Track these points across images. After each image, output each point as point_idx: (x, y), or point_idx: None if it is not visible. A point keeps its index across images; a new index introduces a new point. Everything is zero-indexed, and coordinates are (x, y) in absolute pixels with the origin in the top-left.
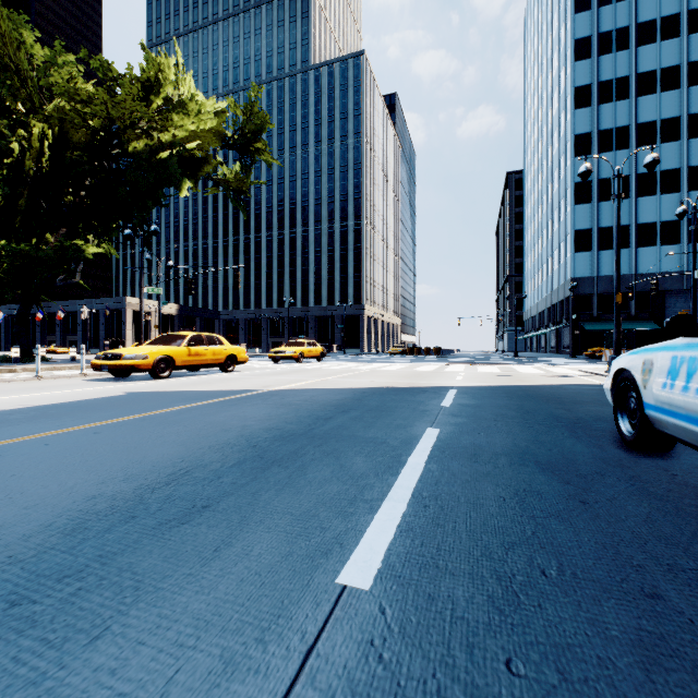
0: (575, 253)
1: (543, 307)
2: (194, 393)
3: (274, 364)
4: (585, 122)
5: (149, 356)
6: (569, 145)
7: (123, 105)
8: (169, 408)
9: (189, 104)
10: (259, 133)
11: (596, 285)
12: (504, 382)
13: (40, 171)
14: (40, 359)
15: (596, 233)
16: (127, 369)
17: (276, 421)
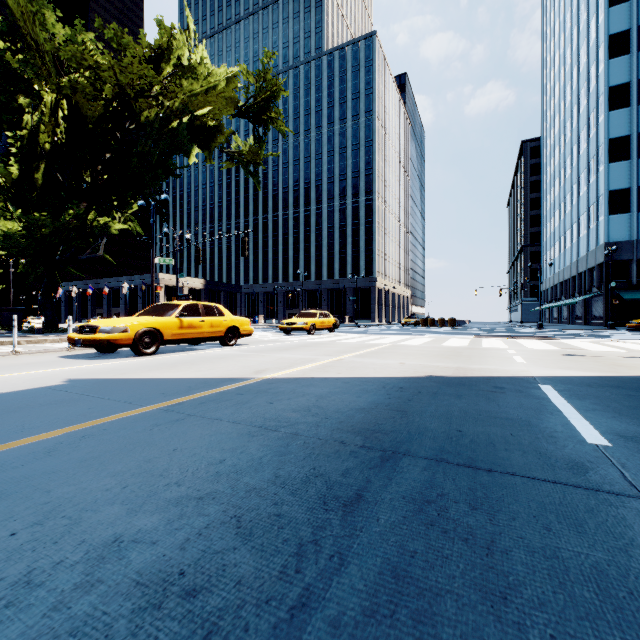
0: (609, 216)
1: (566, 275)
2: (152, 383)
3: (284, 336)
4: (621, 72)
5: (129, 328)
6: (603, 99)
7: (131, 69)
8: (56, 429)
9: (198, 67)
10: (270, 101)
11: (635, 249)
12: (600, 368)
13: (57, 145)
14: (63, 330)
15: (635, 193)
16: (101, 344)
17: (215, 514)
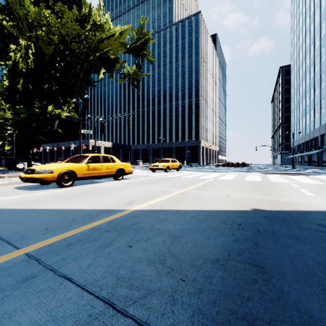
0: None
1: (307, 139)
2: (47, 215)
3: (151, 173)
4: None
5: (54, 170)
6: None
7: (67, 25)
8: None
9: (104, 25)
10: (144, 44)
11: None
12: None
13: (29, 69)
14: None
15: None
16: (36, 180)
17: None
